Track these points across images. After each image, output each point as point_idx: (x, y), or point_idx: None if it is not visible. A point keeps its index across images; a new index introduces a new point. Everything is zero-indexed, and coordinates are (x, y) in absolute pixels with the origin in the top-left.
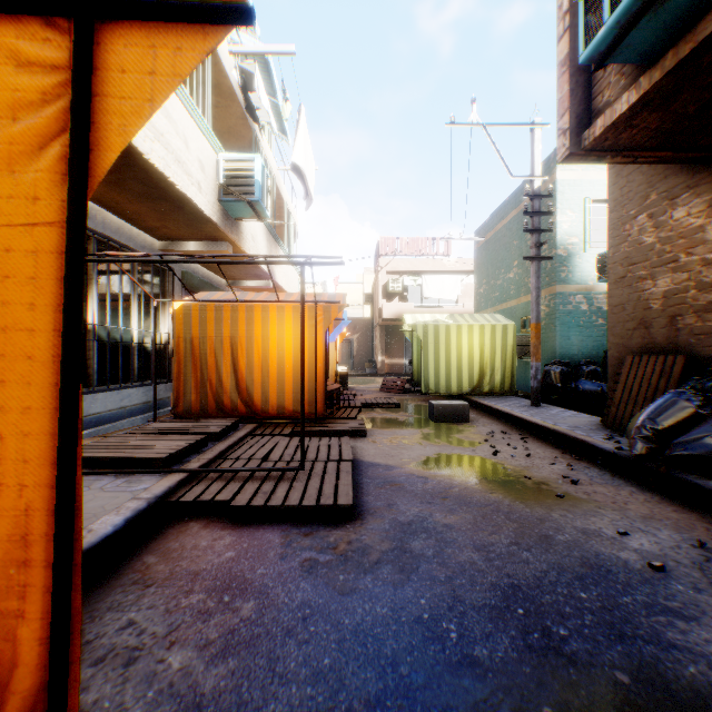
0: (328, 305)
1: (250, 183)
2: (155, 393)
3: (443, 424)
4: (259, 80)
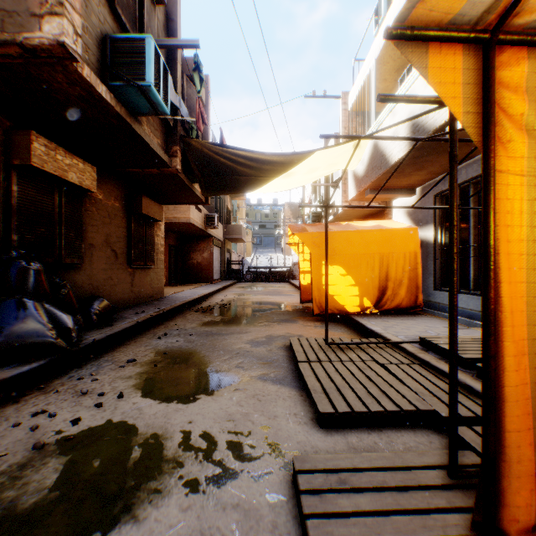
0: (472, 43)
1: None
2: None
3: None
4: None
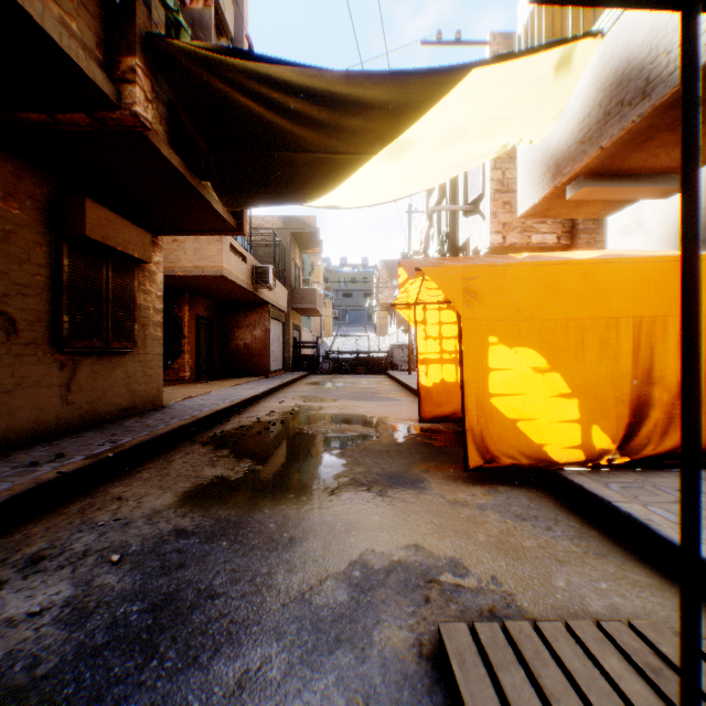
0: None
1: None
2: None
3: None
4: None
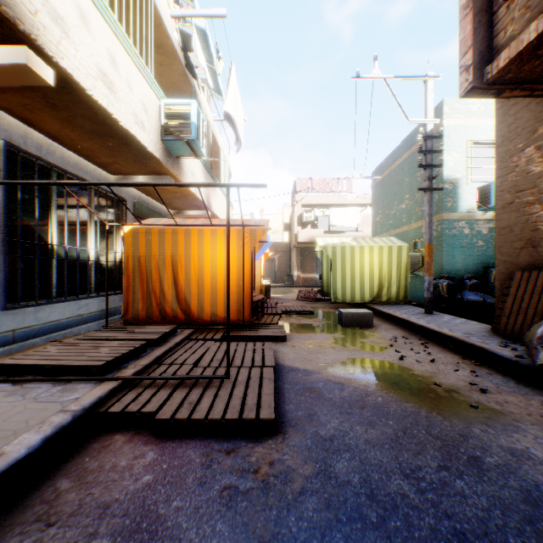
0: (254, 228)
1: (188, 124)
2: (107, 303)
3: (351, 329)
4: (196, 41)
